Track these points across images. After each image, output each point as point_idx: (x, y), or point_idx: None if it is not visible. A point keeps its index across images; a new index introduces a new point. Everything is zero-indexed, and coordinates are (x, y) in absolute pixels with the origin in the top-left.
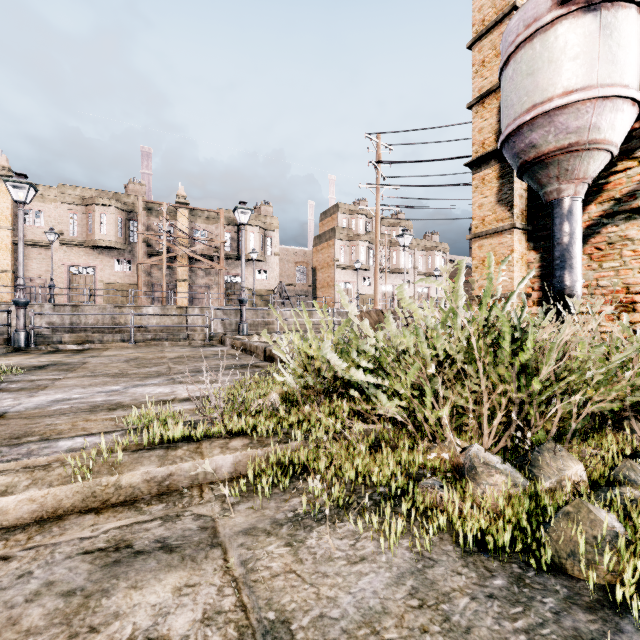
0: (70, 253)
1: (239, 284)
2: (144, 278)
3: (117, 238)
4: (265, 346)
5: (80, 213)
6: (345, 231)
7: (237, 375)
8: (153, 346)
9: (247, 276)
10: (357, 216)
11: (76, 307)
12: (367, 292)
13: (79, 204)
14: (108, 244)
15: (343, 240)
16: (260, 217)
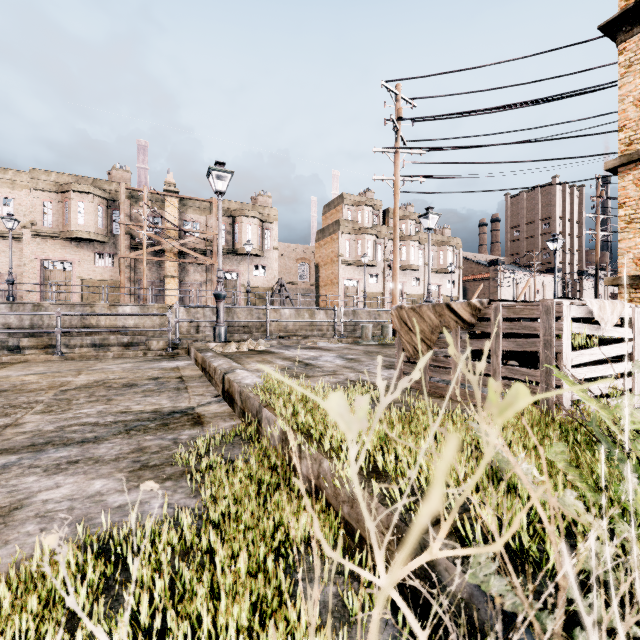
0: (44, 246)
1: (234, 281)
2: (128, 274)
3: (97, 229)
4: (225, 370)
5: (55, 201)
6: (350, 224)
7: (113, 467)
8: (89, 358)
9: (243, 272)
10: (363, 208)
11: (38, 306)
12: (374, 290)
13: (54, 191)
14: (86, 236)
15: (348, 234)
16: (257, 208)
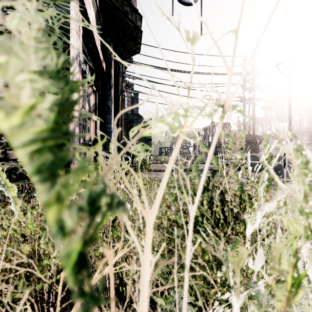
0: None
1: None
2: None
3: None
4: None
5: None
6: None
7: None
8: None
9: None
10: None
11: None
12: None
13: None
14: None
15: None
16: None
